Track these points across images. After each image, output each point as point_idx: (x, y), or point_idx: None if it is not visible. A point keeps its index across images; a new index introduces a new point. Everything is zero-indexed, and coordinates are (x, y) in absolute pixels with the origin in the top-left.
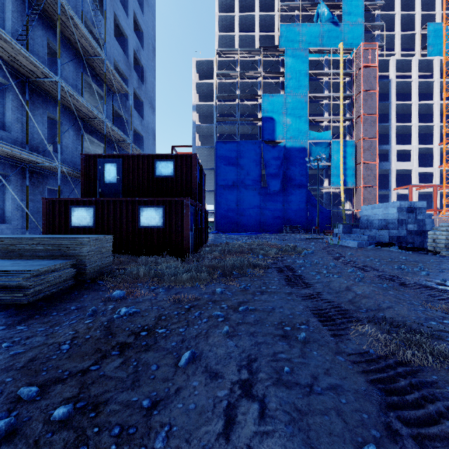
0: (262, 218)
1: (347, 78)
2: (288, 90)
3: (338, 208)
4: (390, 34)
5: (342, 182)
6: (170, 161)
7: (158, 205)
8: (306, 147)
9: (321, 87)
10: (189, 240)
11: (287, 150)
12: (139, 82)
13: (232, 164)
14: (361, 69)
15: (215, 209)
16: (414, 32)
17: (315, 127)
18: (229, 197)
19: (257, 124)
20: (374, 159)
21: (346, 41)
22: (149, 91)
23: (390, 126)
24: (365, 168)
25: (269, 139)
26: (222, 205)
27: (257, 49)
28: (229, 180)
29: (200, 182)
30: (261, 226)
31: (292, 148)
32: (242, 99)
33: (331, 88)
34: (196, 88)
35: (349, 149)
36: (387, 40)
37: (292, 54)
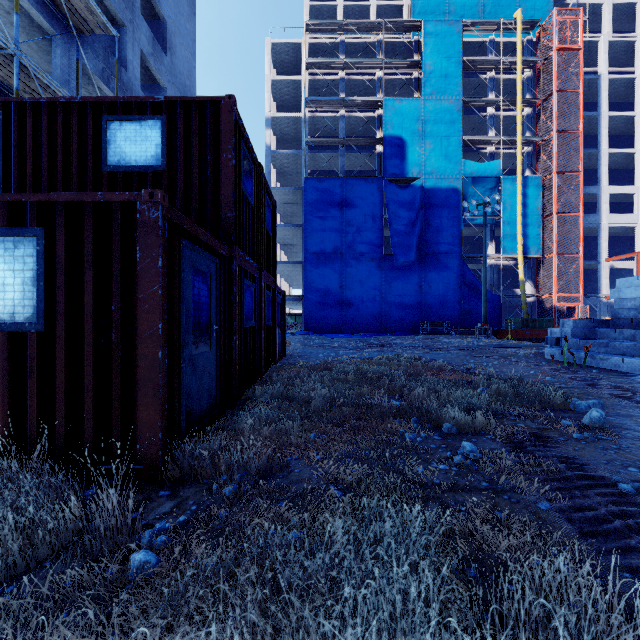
0: (384, 309)
1: (527, 73)
2: (428, 90)
3: (511, 292)
4: (594, 3)
5: (520, 248)
6: (152, 121)
7: (18, 228)
8: (459, 188)
9: (482, 89)
10: (161, 389)
11: (426, 193)
12: (157, 46)
13: (333, 217)
14: (554, 54)
15: (304, 293)
16: (635, 1)
17: (472, 156)
18: (328, 273)
19: (374, 150)
20: (577, 208)
21: (524, 12)
22: (179, 73)
23: (599, 154)
24: (561, 223)
25: (396, 175)
26: (316, 286)
27: (374, 21)
28: (327, 244)
29: (258, 207)
30: (382, 322)
31: (435, 189)
32: (349, 112)
33: (501, 88)
34: (271, 91)
35: (532, 190)
36: (588, 15)
37: (435, 29)
